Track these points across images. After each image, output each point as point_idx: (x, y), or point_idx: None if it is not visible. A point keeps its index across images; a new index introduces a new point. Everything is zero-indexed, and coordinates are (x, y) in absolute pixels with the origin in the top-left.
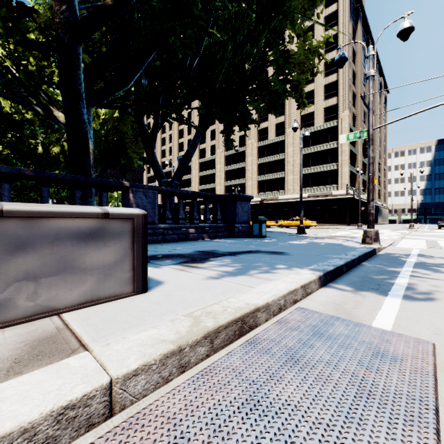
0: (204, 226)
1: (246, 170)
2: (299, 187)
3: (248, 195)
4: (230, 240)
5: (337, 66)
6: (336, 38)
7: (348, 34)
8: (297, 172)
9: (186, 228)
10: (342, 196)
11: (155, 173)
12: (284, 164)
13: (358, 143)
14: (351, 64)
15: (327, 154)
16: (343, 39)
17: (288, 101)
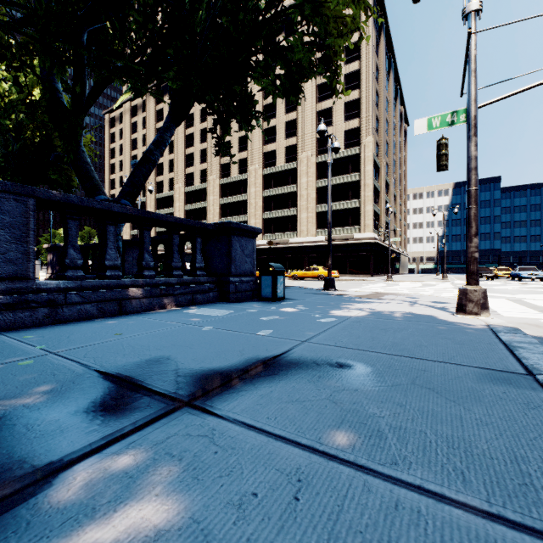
0: (166, 282)
1: (248, 204)
2: (314, 228)
3: (252, 227)
4: (219, 309)
5: (359, 81)
6: (358, 46)
7: (372, 43)
8: (313, 209)
9: (123, 287)
10: (365, 240)
11: (82, 184)
12: (296, 198)
13: (381, 177)
14: (374, 81)
15: (348, 188)
16: (366, 49)
17: (301, 119)
